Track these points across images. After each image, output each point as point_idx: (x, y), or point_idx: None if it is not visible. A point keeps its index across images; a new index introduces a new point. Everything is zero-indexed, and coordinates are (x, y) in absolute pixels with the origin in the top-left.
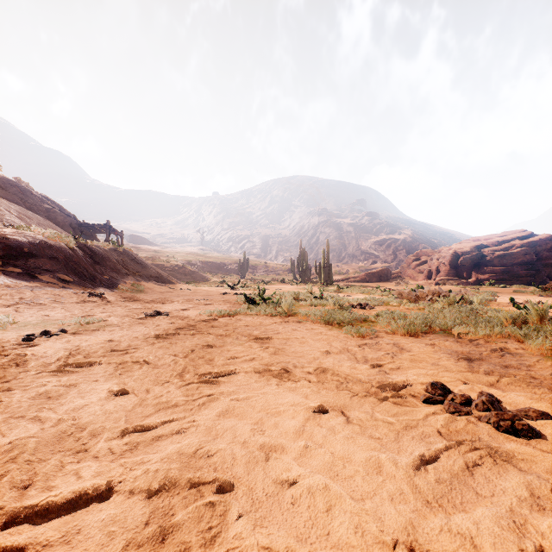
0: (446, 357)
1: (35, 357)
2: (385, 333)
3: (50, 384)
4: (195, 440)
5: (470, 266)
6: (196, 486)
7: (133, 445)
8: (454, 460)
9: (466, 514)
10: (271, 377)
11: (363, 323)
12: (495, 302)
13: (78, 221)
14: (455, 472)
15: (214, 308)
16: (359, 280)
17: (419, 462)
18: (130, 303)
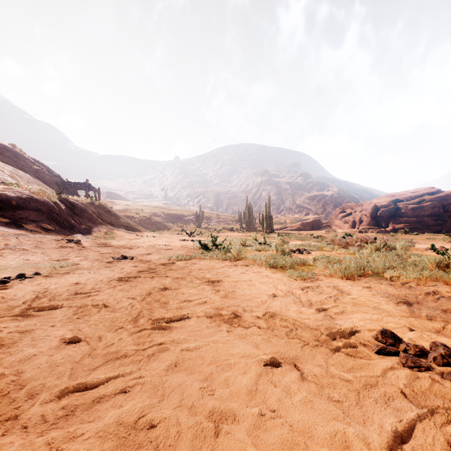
0: (385, 301)
1: (4, 300)
2: (324, 276)
3: (6, 330)
4: (138, 404)
5: (388, 217)
6: None
7: (70, 409)
8: (433, 436)
9: None
10: (221, 322)
11: (303, 266)
12: (413, 247)
13: (62, 180)
14: None
15: (173, 253)
16: (295, 229)
17: (394, 441)
18: (102, 248)
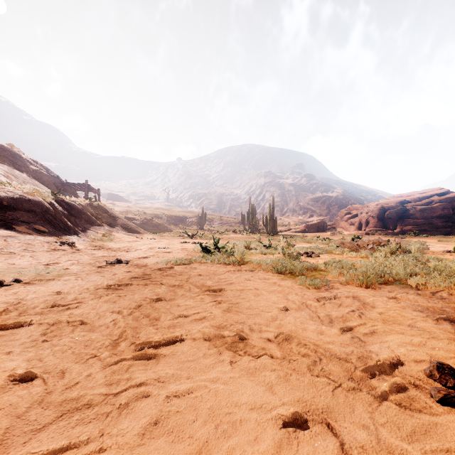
0: (421, 316)
1: None
2: (340, 283)
3: None
4: None
5: (395, 219)
6: None
7: None
8: None
9: None
10: (223, 348)
11: (313, 271)
12: (428, 250)
13: (61, 180)
14: None
15: (172, 256)
16: (299, 231)
17: None
18: (98, 251)
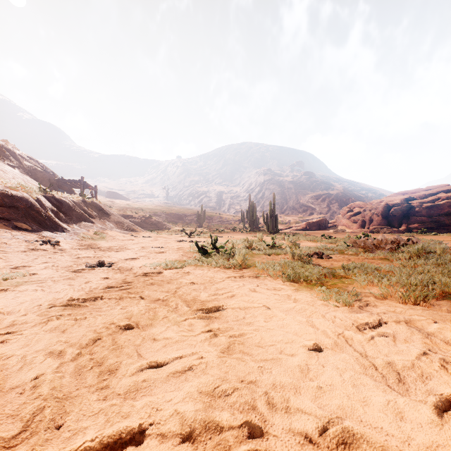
0: None
1: None
2: (375, 297)
3: None
4: None
5: (400, 217)
6: None
7: None
8: None
9: None
10: None
11: (332, 278)
12: None
13: (56, 177)
14: None
15: (165, 257)
16: (300, 229)
17: None
18: (84, 251)
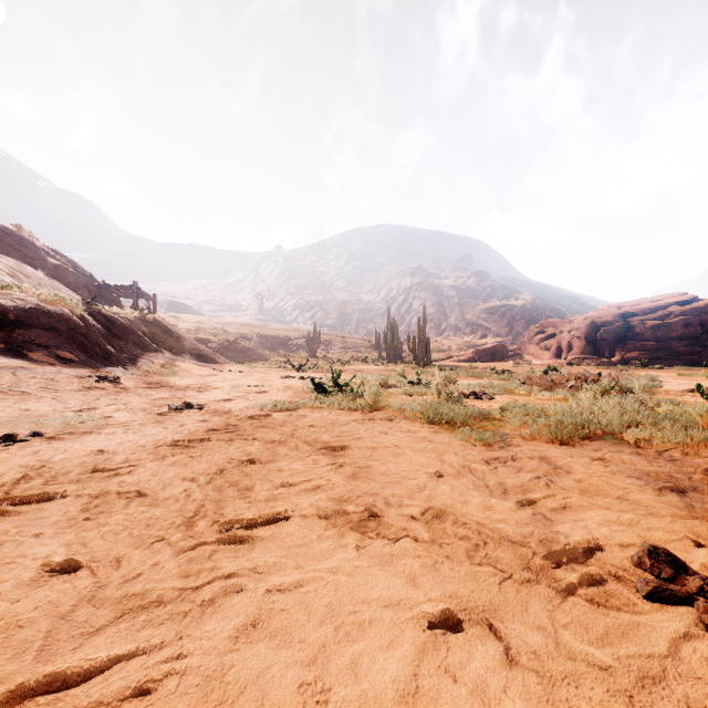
0: (637, 485)
1: None
2: (522, 438)
3: None
4: None
5: (613, 341)
6: None
7: None
8: None
9: None
10: (346, 529)
11: (483, 421)
12: (661, 389)
13: (96, 281)
14: None
15: (269, 398)
16: (465, 359)
17: None
18: (155, 390)
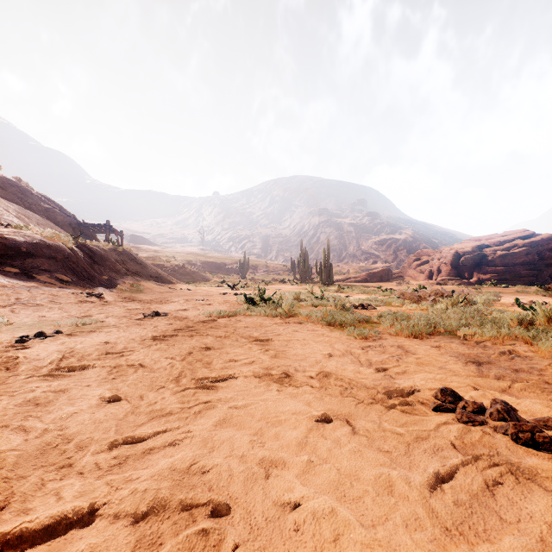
0: (453, 360)
1: (27, 360)
2: (389, 334)
3: (39, 389)
4: (189, 453)
5: (471, 266)
6: (188, 508)
7: (122, 459)
8: (473, 478)
9: (492, 545)
10: (271, 382)
11: (365, 324)
12: (498, 302)
13: (77, 221)
14: (475, 492)
15: (213, 308)
16: (359, 280)
17: (434, 481)
18: (129, 303)
